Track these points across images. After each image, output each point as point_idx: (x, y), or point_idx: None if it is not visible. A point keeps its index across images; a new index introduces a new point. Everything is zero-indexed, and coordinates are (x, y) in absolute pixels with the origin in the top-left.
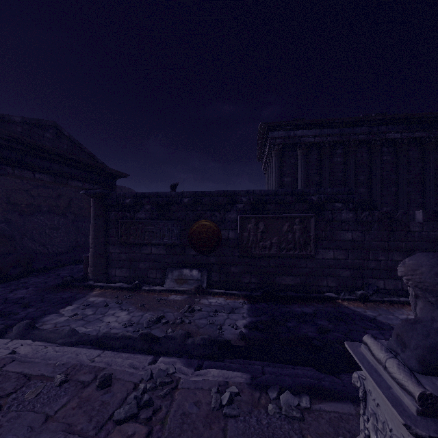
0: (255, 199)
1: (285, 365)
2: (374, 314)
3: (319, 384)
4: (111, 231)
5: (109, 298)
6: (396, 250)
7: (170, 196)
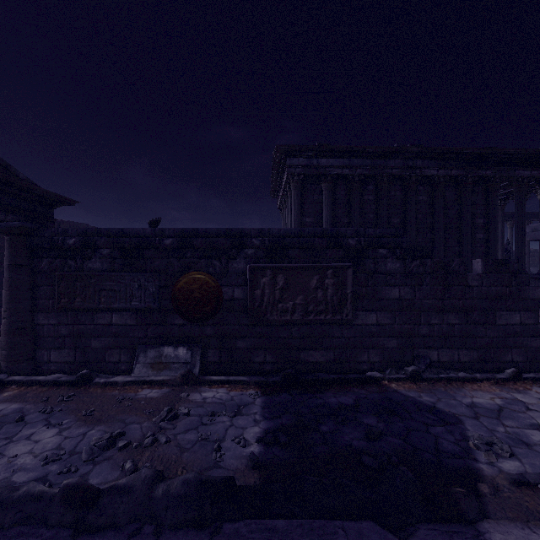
0: (272, 242)
1: (329, 521)
2: (432, 399)
3: None
4: (41, 290)
5: (30, 404)
6: (452, 311)
7: (143, 234)
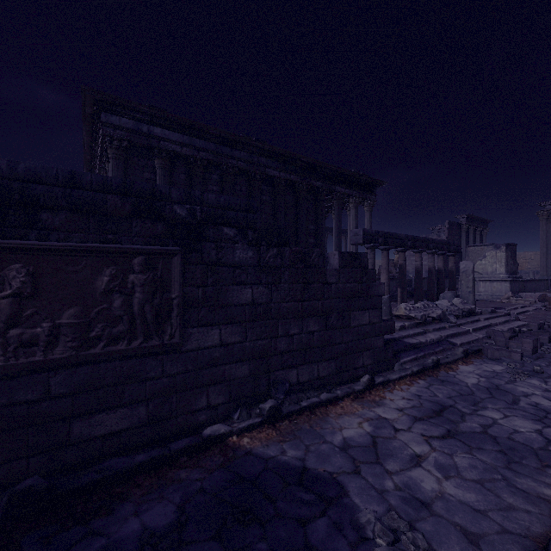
0: None
1: None
2: (299, 452)
3: None
4: None
5: None
6: (312, 315)
7: None
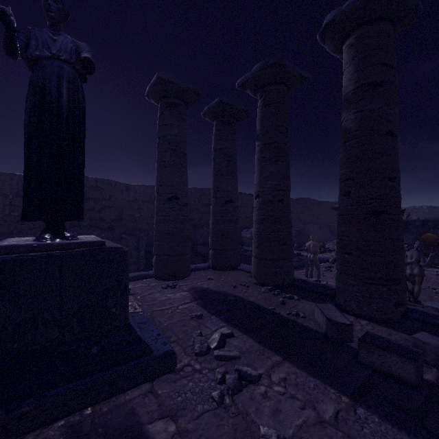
0: None
1: None
2: None
3: None
4: None
5: None
6: None
7: (407, 221)
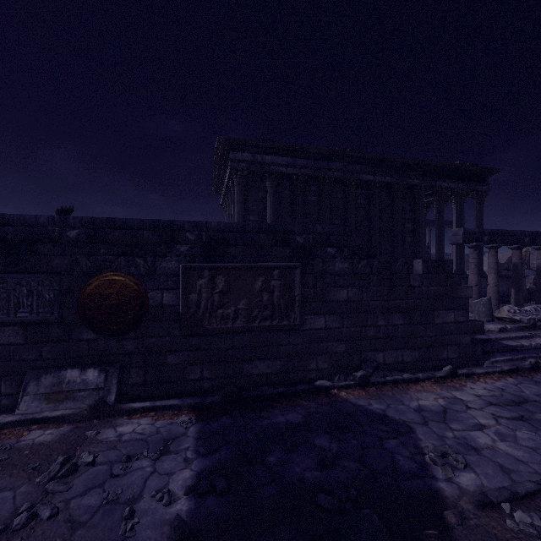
0: (210, 237)
1: None
2: (382, 406)
3: None
4: None
5: None
6: (397, 312)
7: (35, 223)
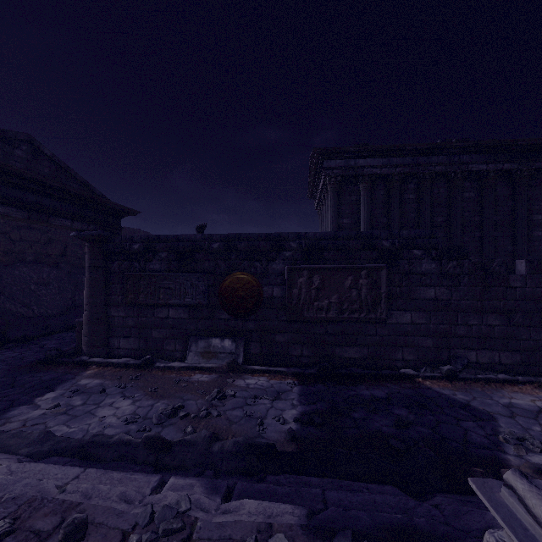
0: (308, 244)
1: (355, 482)
2: (467, 398)
3: (411, 523)
4: (113, 288)
5: (108, 380)
6: (492, 312)
7: (194, 239)
